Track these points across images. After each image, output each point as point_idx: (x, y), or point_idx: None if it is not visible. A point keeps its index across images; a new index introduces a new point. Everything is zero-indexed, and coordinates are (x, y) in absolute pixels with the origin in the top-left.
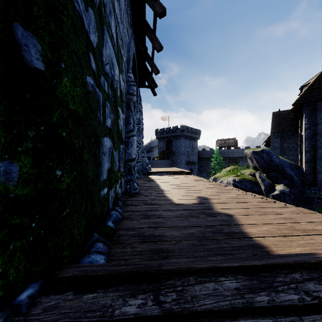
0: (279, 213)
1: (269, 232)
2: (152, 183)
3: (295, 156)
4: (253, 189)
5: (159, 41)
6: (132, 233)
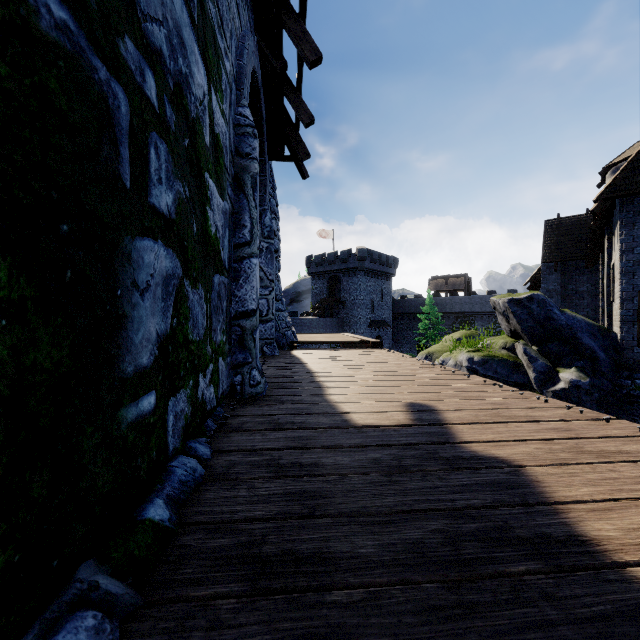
0: None
1: None
2: (298, 368)
3: (591, 309)
4: (512, 379)
5: (313, 42)
6: (222, 546)
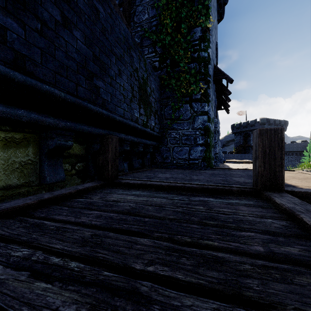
0: None
1: None
2: (226, 165)
3: None
4: None
5: (229, 98)
6: None
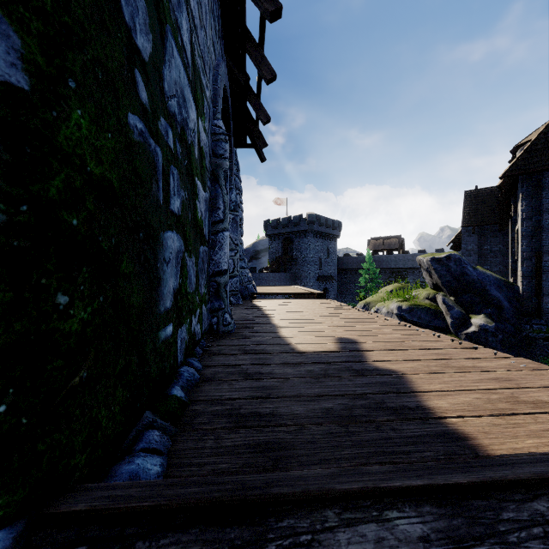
0: (487, 370)
1: (473, 407)
2: (258, 313)
3: (503, 266)
4: (433, 324)
5: (269, 64)
6: (217, 410)
